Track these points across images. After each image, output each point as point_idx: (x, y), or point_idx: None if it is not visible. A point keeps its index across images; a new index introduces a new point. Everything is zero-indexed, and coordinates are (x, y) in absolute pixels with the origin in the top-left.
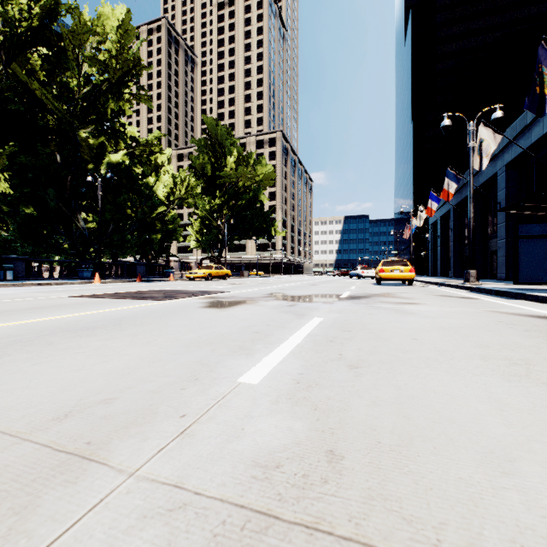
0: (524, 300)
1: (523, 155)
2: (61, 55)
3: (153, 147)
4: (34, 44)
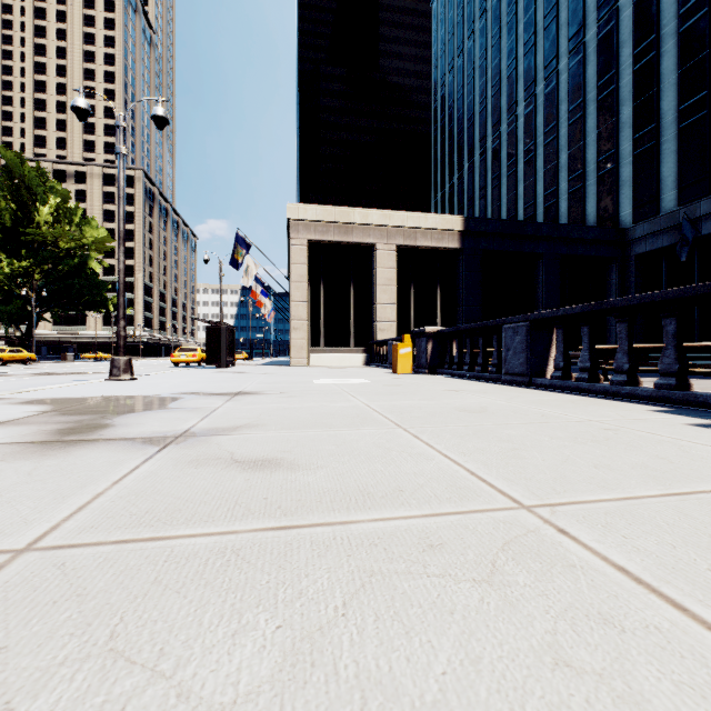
0: None
1: None
2: None
3: None
4: None
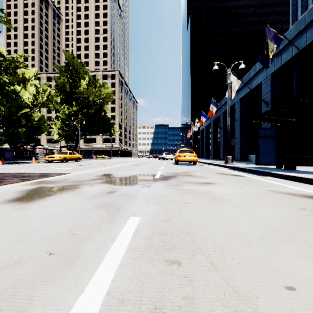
0: (270, 176)
1: (248, 95)
2: None
3: (18, 63)
4: None
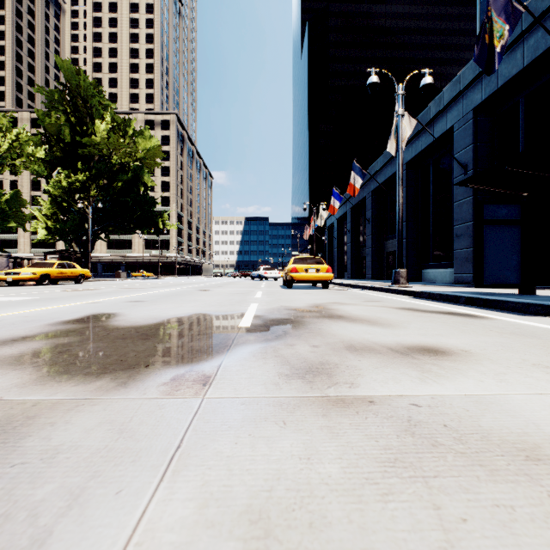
0: (549, 317)
1: (423, 154)
2: None
3: None
4: None
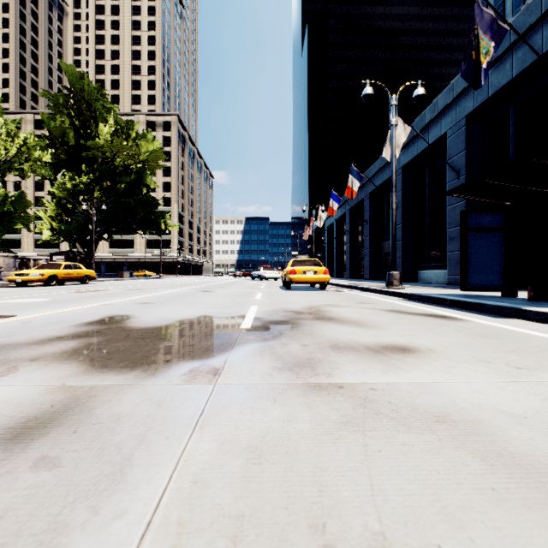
0: (520, 319)
1: (419, 158)
2: None
3: None
4: None
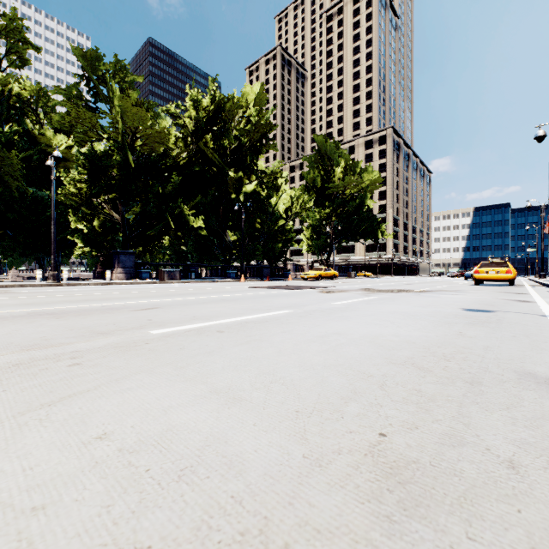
0: None
1: None
2: (225, 132)
3: (275, 175)
4: (210, 129)
